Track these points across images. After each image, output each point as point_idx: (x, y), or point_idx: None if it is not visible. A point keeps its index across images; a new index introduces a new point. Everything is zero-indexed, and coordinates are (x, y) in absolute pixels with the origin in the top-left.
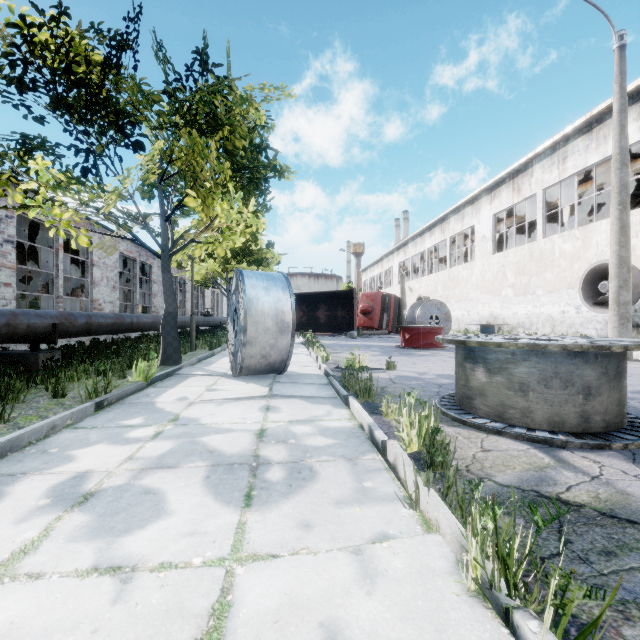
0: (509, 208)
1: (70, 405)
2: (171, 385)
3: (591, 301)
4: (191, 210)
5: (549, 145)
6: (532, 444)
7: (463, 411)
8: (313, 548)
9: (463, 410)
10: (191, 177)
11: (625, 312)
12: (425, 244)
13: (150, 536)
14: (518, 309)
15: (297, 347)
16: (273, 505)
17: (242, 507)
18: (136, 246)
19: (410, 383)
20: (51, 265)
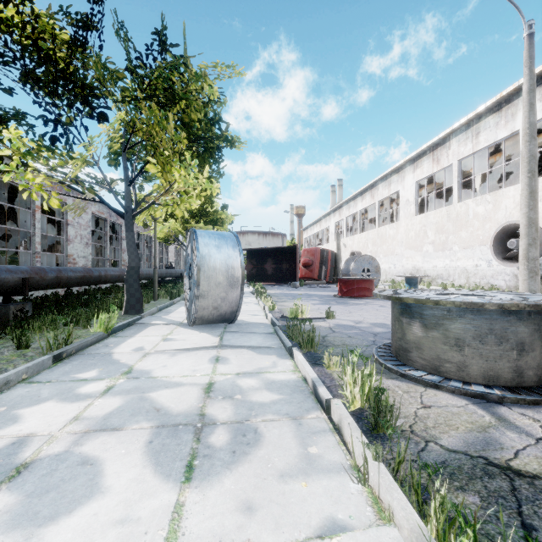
0: (429, 176)
1: (32, 356)
2: (130, 335)
3: (501, 256)
4: (152, 176)
5: (464, 122)
6: (470, 399)
7: (400, 362)
8: (255, 541)
9: (399, 361)
10: (151, 146)
11: (534, 266)
12: (357, 207)
13: (76, 525)
14: (437, 263)
15: (247, 296)
16: (214, 479)
17: (182, 482)
18: (107, 208)
19: (348, 332)
20: (29, 224)
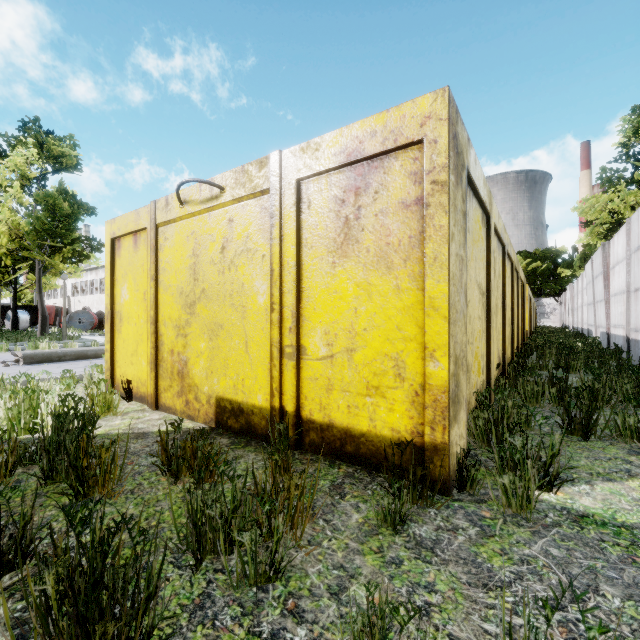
0: None
1: None
2: None
3: None
4: None
5: None
6: None
7: None
8: None
9: None
10: None
11: None
12: (88, 277)
13: None
14: None
15: None
16: None
17: None
18: None
19: None
20: None
